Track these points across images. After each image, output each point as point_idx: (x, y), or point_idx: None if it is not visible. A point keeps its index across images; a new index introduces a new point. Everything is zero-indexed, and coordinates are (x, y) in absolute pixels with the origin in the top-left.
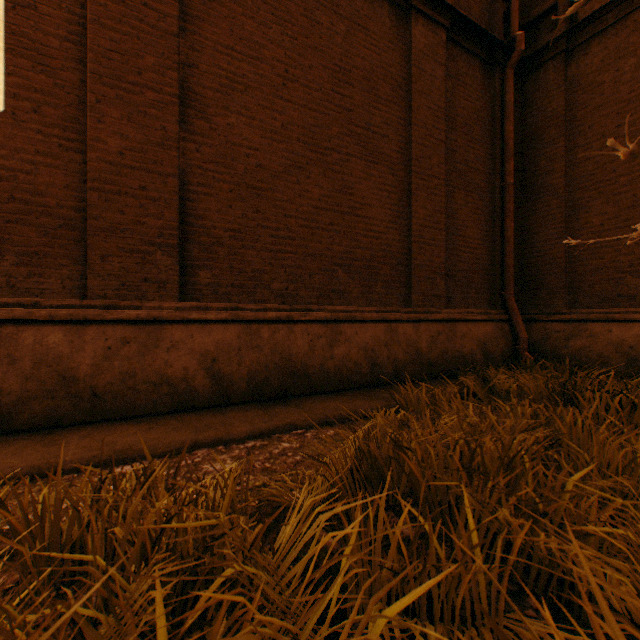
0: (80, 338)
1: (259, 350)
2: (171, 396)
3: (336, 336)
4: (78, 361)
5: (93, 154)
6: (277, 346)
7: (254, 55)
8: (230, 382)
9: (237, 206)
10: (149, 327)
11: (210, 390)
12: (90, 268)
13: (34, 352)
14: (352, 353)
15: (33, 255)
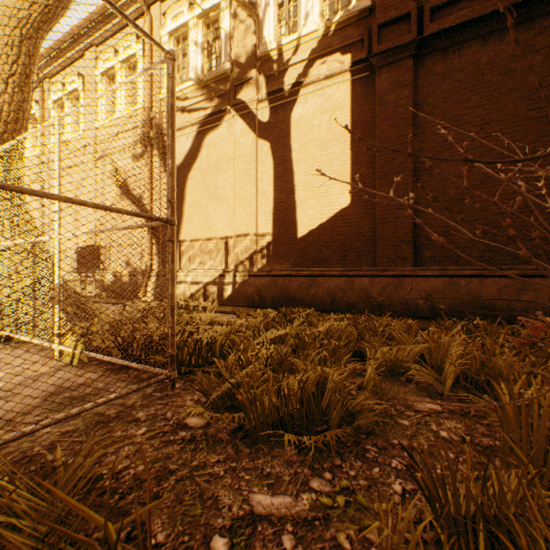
0: (372, 282)
1: (456, 292)
2: (407, 310)
3: (523, 287)
4: (372, 291)
5: (377, 209)
6: (470, 291)
7: (457, 123)
8: (438, 307)
9: (446, 213)
10: (398, 279)
11: (426, 310)
12: (376, 255)
13: (359, 287)
14: (539, 300)
15: (358, 252)
